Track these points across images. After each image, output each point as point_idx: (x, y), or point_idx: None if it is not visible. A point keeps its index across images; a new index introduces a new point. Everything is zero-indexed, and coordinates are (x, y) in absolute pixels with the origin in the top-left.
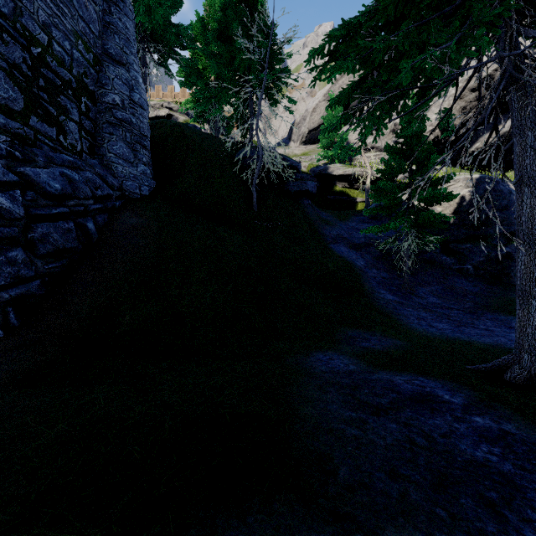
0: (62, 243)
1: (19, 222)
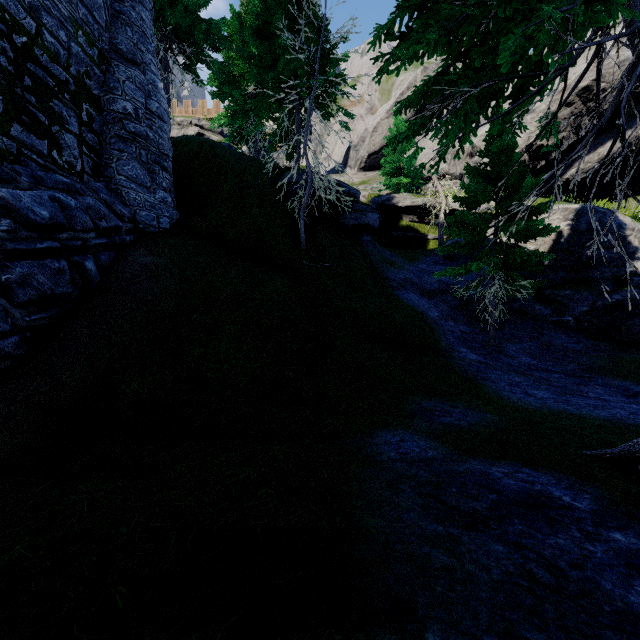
0: (50, 287)
1: None
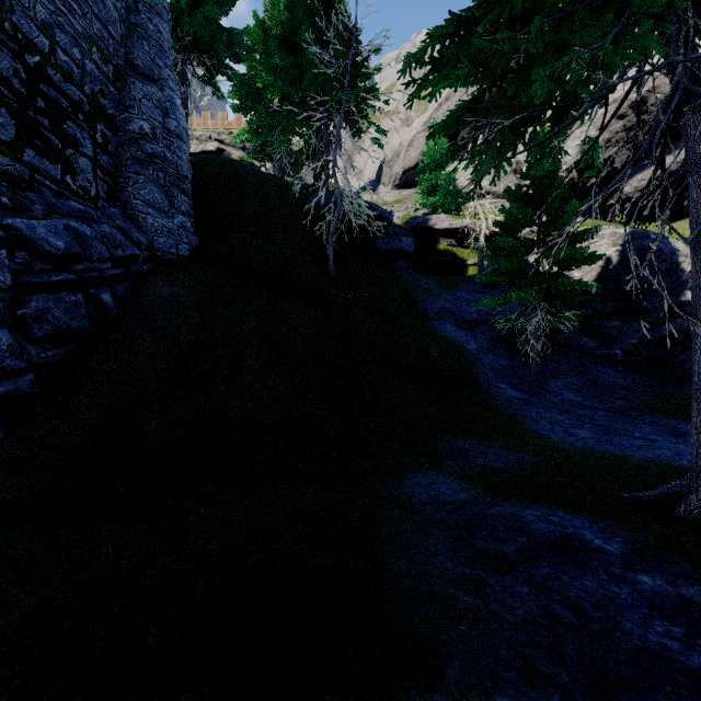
0: (66, 322)
1: (5, 293)
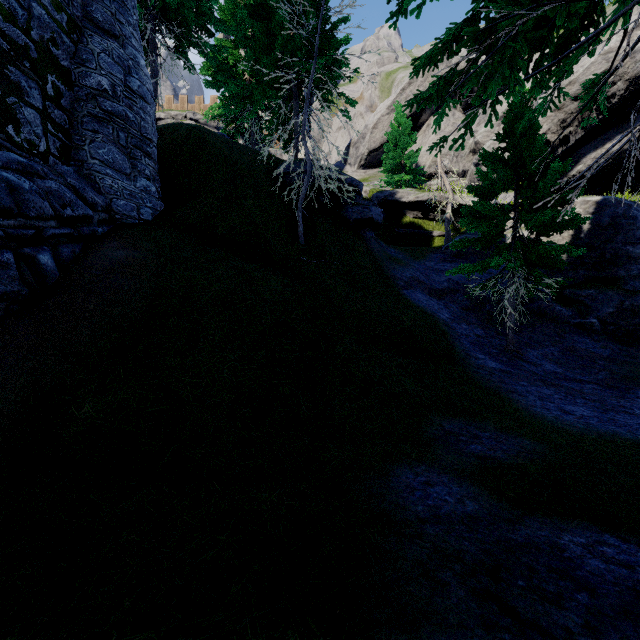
0: None
1: None
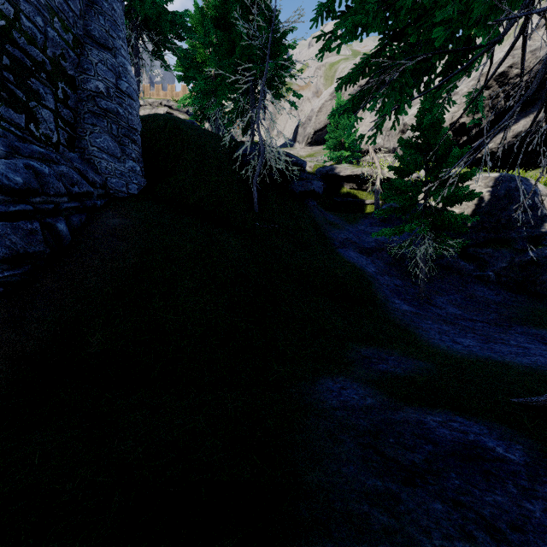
0: (22, 246)
1: None
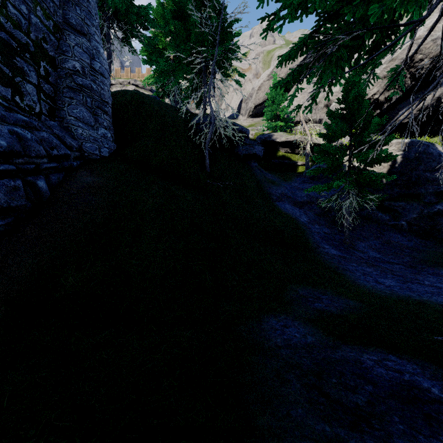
0: (6, 201)
1: None
